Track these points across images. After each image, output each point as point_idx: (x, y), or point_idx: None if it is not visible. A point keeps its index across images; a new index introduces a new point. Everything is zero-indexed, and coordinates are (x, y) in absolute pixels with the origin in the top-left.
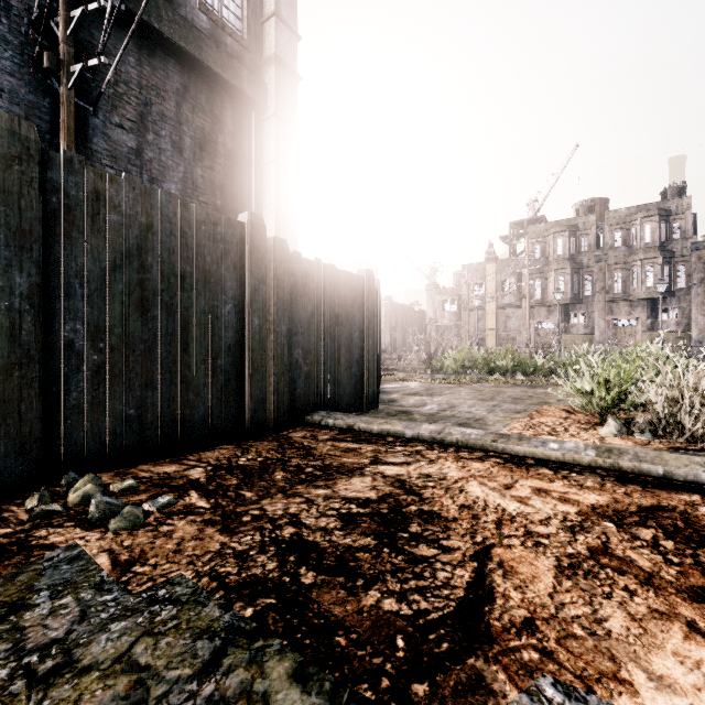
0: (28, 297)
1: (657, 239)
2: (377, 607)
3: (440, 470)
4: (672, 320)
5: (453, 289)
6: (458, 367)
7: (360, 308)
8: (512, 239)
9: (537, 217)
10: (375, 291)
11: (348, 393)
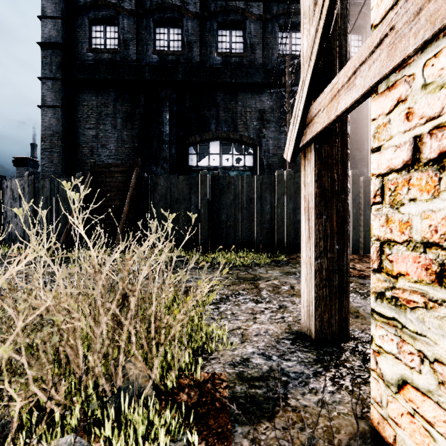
0: (291, 210)
1: None
2: (362, 273)
3: None
4: None
5: None
6: None
7: None
8: None
9: None
10: None
11: None
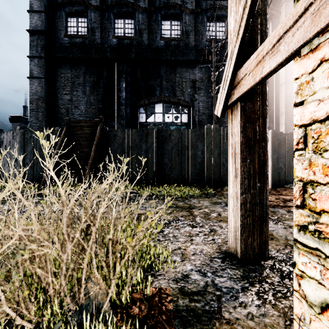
0: (217, 155)
1: None
2: (272, 203)
3: None
4: None
5: None
6: None
7: None
8: None
9: None
10: None
11: None
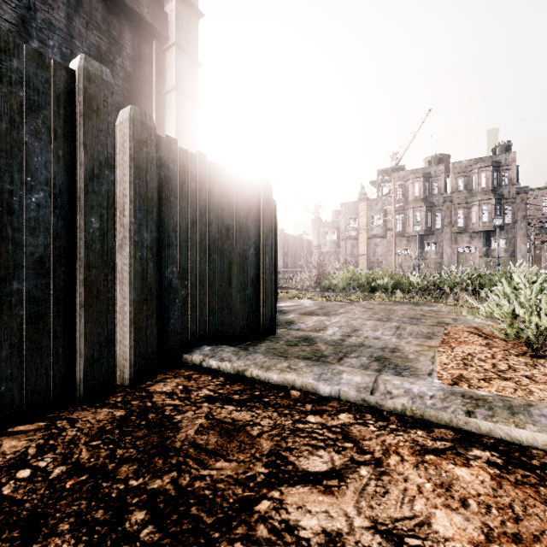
0: None
1: (490, 185)
2: None
3: (409, 508)
4: (502, 247)
5: (333, 222)
6: (344, 285)
7: (256, 222)
8: (379, 184)
9: (398, 166)
10: (272, 203)
11: (241, 320)
